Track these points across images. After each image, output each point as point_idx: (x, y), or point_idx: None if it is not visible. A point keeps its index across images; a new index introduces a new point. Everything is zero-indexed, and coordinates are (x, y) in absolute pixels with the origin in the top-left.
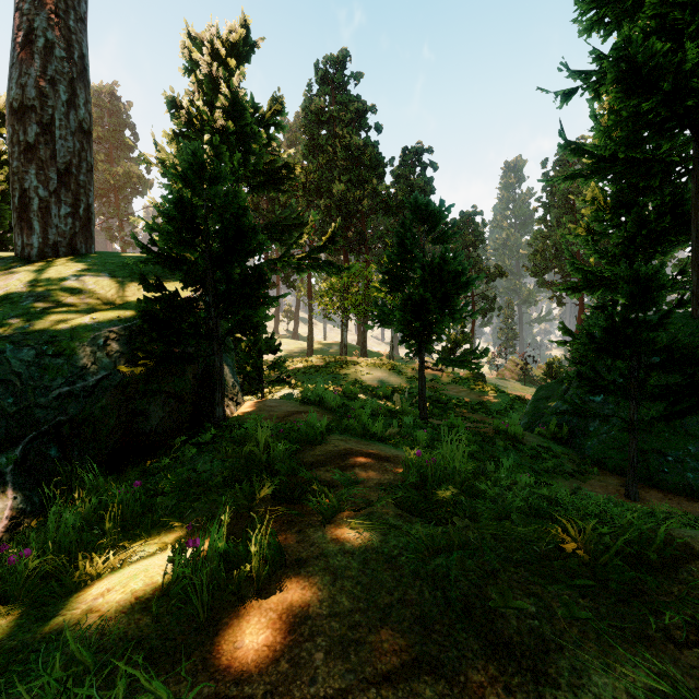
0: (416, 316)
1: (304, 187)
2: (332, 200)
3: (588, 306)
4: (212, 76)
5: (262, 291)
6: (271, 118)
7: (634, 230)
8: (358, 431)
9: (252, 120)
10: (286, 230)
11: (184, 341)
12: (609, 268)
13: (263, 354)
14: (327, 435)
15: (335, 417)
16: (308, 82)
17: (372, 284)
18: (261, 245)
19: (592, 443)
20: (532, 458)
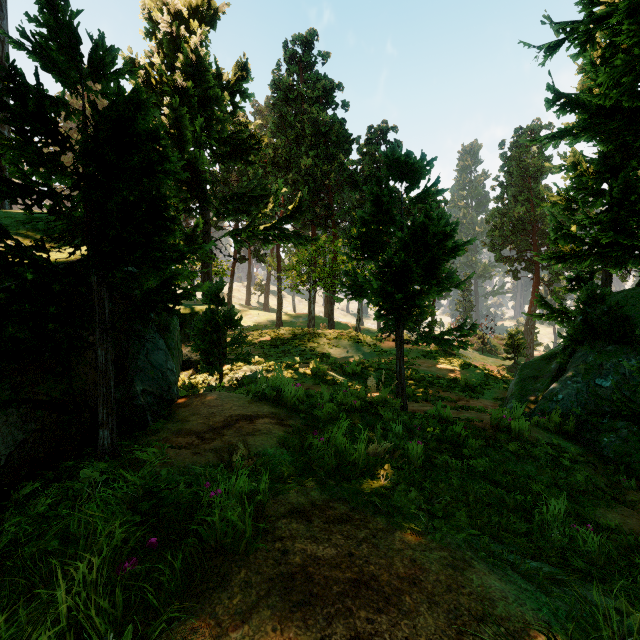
0: (396, 286)
1: (272, 162)
2: (300, 176)
3: (563, 278)
4: (173, 37)
5: (170, 239)
6: (236, 84)
7: (620, 197)
8: (329, 466)
9: (215, 83)
10: (253, 202)
11: (30, 323)
12: (606, 234)
13: (221, 329)
14: (272, 496)
15: (297, 422)
16: (277, 62)
17: (340, 257)
18: (164, 160)
19: (610, 441)
20: (553, 469)
